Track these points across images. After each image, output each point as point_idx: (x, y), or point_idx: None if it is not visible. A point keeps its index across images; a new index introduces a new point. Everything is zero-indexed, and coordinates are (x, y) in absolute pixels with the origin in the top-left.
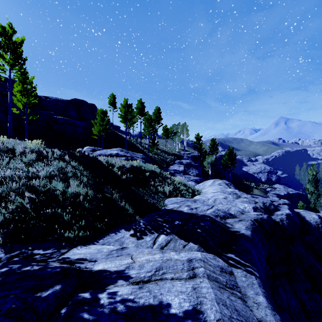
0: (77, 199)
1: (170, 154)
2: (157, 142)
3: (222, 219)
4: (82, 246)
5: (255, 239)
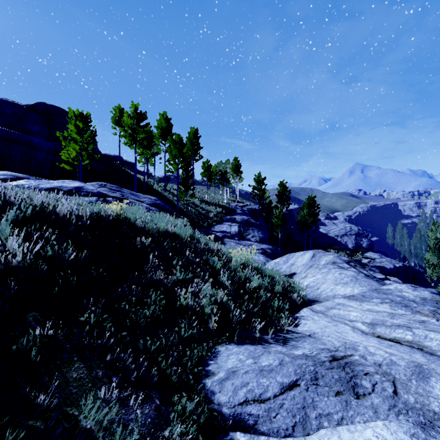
0: None
1: (214, 206)
2: (193, 183)
3: None
4: None
5: None
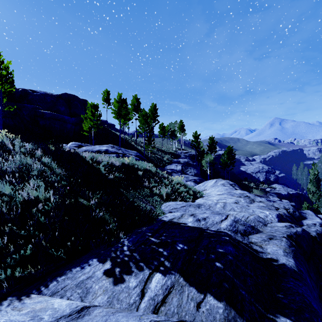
0: (32, 209)
1: (167, 153)
2: (153, 139)
3: (243, 236)
4: (13, 301)
5: (303, 272)
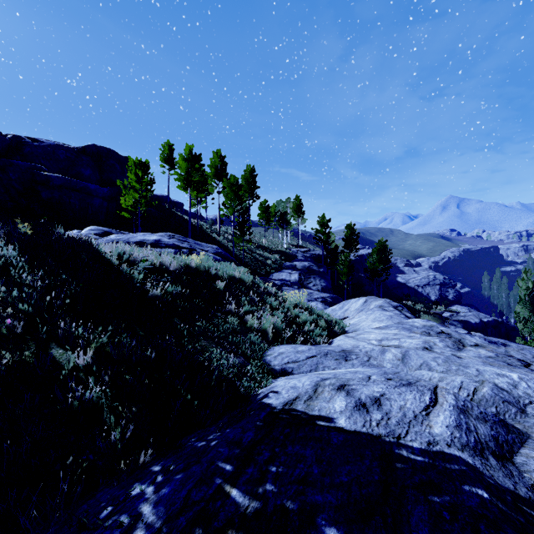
0: None
1: (273, 252)
2: (249, 227)
3: (504, 463)
4: None
5: None
